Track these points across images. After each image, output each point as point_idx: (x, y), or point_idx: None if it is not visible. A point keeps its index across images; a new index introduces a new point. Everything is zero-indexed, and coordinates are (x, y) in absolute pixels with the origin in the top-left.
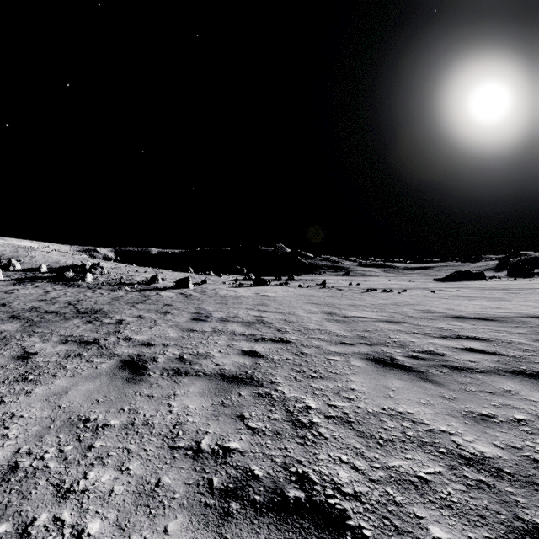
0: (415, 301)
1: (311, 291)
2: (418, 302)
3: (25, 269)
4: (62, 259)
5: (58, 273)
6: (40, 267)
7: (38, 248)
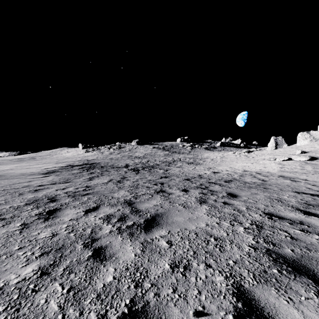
0: None
1: None
2: None
3: None
4: None
5: None
6: None
7: None
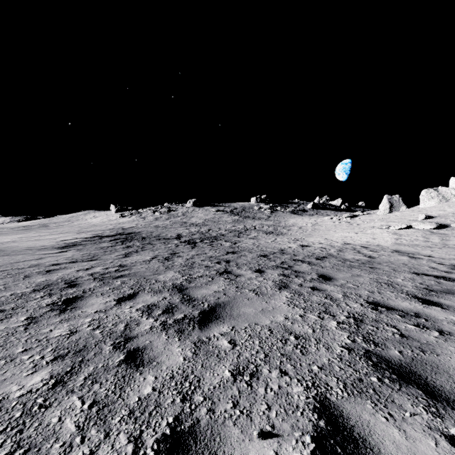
0: None
1: None
2: None
3: None
4: None
5: None
6: None
7: None
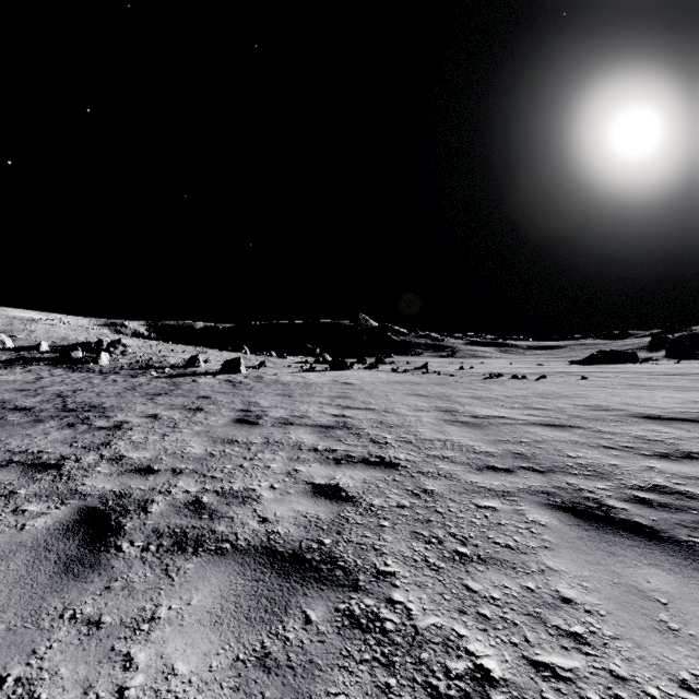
0: (567, 391)
1: (410, 378)
2: (573, 394)
3: (19, 348)
4: (72, 335)
5: (62, 352)
6: (39, 344)
7: (41, 320)
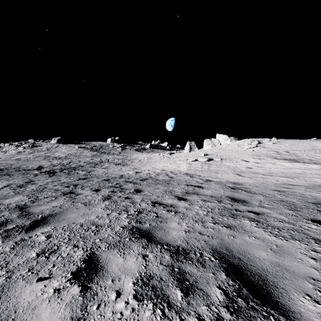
0: None
1: None
2: None
3: None
4: None
5: None
6: None
7: None
